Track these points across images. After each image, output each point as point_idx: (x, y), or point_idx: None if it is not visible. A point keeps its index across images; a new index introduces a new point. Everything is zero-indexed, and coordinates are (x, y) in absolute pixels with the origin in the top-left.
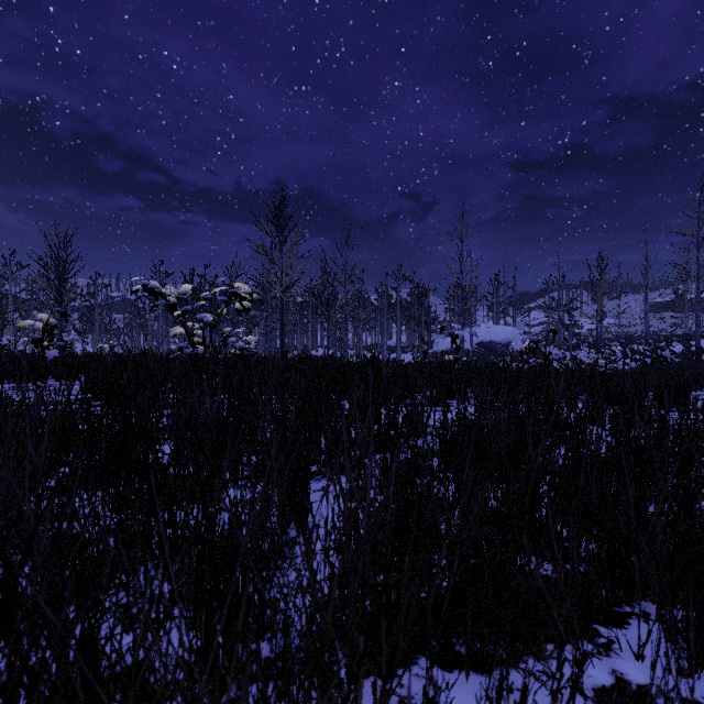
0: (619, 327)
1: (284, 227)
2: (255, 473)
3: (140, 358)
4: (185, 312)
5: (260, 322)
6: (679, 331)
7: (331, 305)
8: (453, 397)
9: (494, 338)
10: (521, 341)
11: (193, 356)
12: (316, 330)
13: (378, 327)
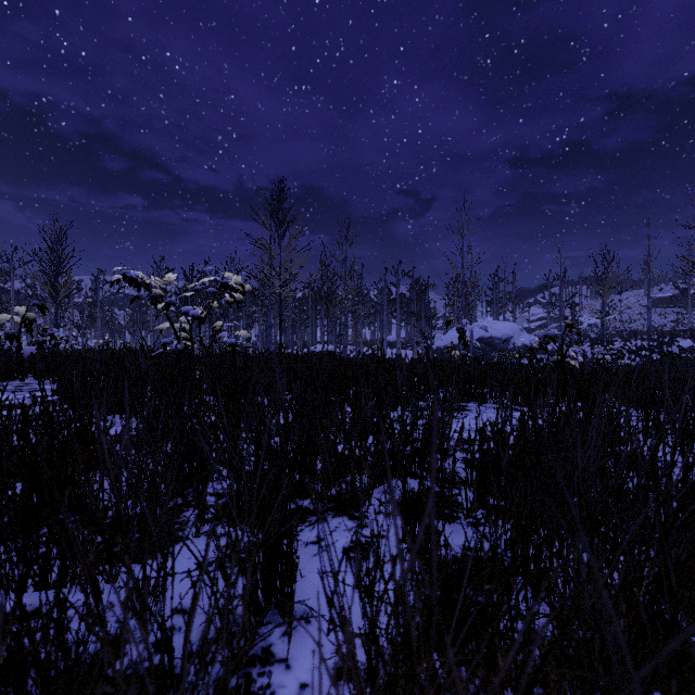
0: (620, 322)
1: (282, 220)
2: (198, 561)
3: (118, 355)
4: (168, 305)
5: (259, 318)
6: (680, 327)
7: (331, 299)
8: (467, 399)
9: (494, 333)
10: (522, 337)
11: (177, 353)
12: (315, 326)
13: (378, 322)
